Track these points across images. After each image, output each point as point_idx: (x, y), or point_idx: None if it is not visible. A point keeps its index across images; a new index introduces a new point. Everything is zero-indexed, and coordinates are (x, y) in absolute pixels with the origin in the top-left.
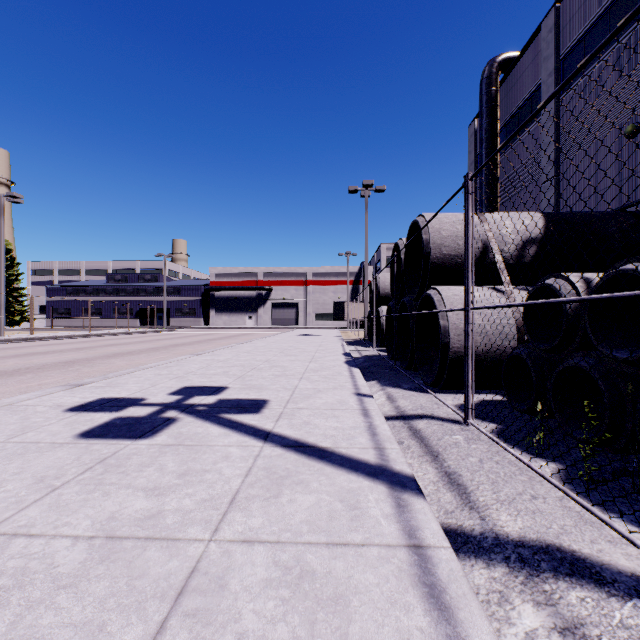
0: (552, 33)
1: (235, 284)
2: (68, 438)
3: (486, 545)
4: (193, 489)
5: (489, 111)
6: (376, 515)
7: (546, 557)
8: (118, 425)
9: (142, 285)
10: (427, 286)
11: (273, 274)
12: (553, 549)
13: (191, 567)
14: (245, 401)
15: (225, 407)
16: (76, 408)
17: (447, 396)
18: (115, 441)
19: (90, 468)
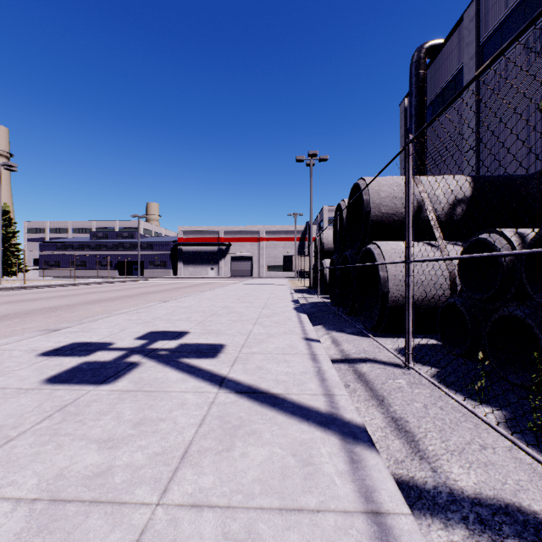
0: (473, 22)
1: (199, 240)
2: (34, 383)
3: (441, 501)
4: (146, 441)
5: (418, 91)
6: (330, 472)
7: (507, 519)
8: (84, 370)
9: (120, 241)
10: (367, 241)
11: (232, 232)
12: (513, 510)
13: (133, 541)
14: (204, 346)
15: (185, 352)
16: (48, 352)
17: (386, 340)
18: (78, 387)
19: (49, 416)
